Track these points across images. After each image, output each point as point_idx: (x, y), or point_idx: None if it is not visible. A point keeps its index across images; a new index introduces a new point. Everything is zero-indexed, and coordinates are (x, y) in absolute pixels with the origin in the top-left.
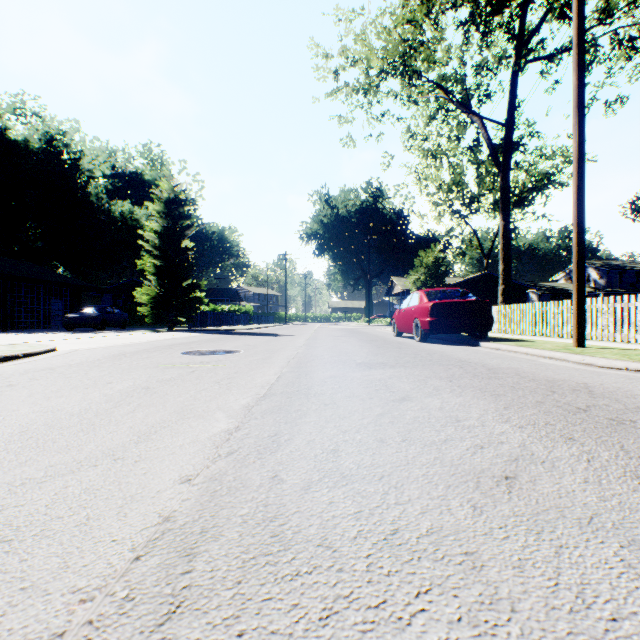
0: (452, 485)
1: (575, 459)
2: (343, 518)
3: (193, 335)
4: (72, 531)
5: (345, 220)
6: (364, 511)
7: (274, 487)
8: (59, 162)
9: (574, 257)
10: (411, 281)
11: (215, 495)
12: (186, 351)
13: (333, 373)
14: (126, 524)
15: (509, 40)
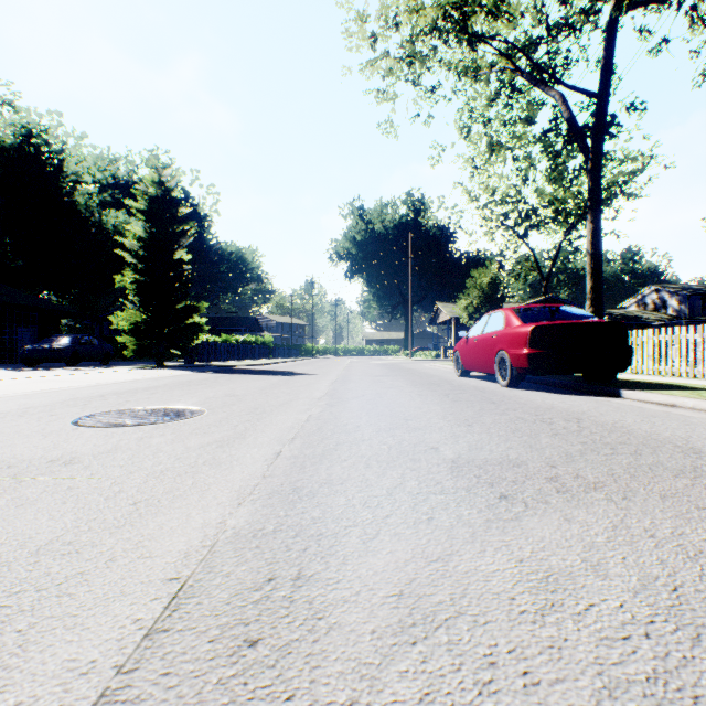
0: None
1: None
2: None
3: (174, 374)
4: None
5: (382, 237)
6: None
7: None
8: (38, 163)
9: None
10: (462, 306)
11: None
12: (94, 413)
13: (404, 556)
14: None
15: None
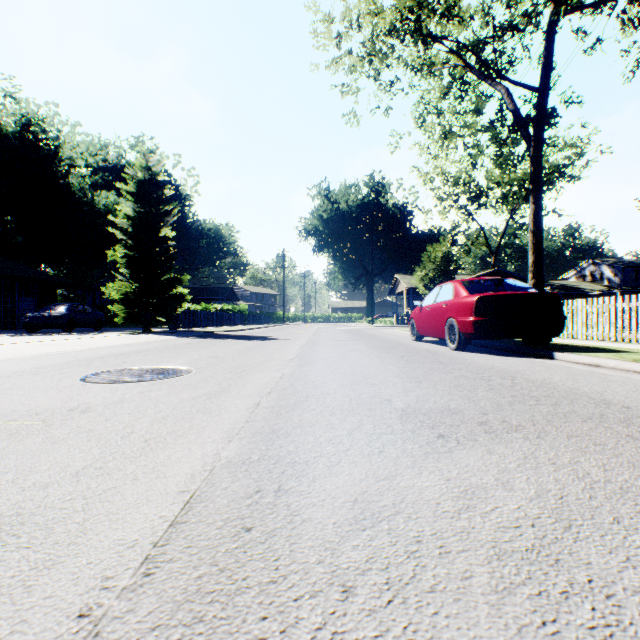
0: None
1: None
2: None
3: (161, 339)
4: None
5: (346, 215)
6: None
7: None
8: (36, 149)
9: None
10: (418, 278)
11: None
12: (98, 372)
13: (359, 476)
14: None
15: None
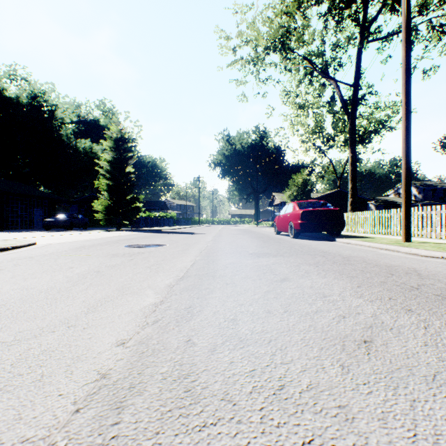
0: (324, 348)
1: (415, 326)
2: (241, 375)
3: (134, 233)
4: (28, 387)
5: (240, 153)
6: (257, 369)
7: (188, 349)
8: (40, 112)
9: (403, 178)
10: (286, 196)
11: (142, 356)
12: (128, 245)
13: (232, 260)
14: (71, 380)
15: (355, 26)
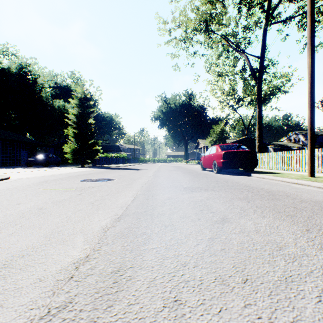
0: None
1: None
2: None
3: (93, 169)
4: None
5: (174, 110)
6: None
7: None
8: (26, 79)
9: (308, 125)
10: (208, 141)
11: None
12: (83, 179)
13: (169, 195)
14: None
15: (262, 12)
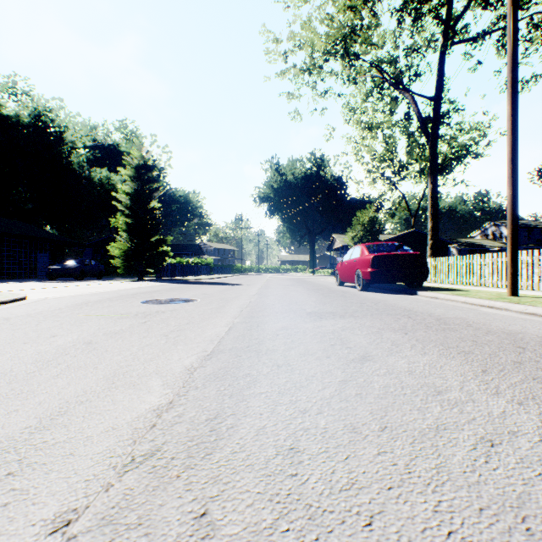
0: None
1: None
2: None
3: (158, 284)
4: None
5: (292, 185)
6: None
7: None
8: (46, 135)
9: (508, 212)
10: (349, 237)
11: None
12: (146, 300)
13: (284, 324)
14: None
15: (437, 24)
